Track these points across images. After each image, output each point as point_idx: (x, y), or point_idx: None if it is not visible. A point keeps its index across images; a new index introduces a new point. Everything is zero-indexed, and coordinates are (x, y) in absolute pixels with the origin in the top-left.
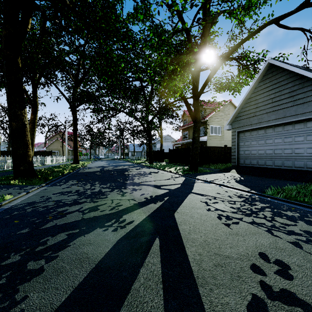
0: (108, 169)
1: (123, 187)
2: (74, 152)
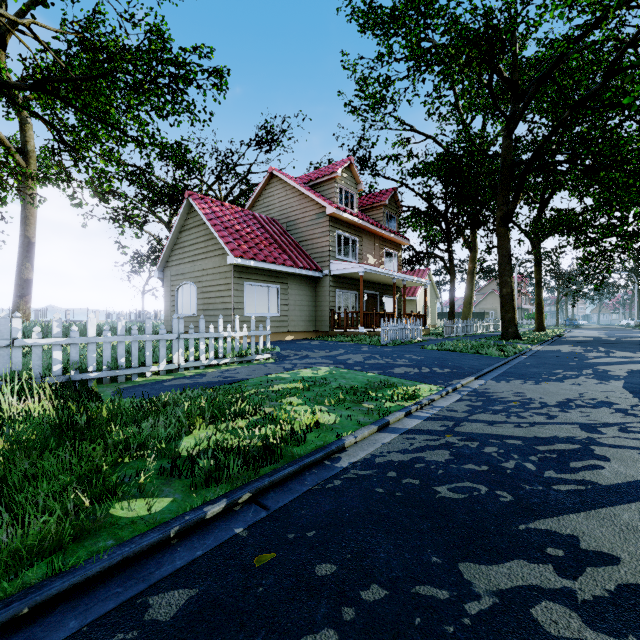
0: (610, 339)
1: (636, 351)
2: (537, 313)
